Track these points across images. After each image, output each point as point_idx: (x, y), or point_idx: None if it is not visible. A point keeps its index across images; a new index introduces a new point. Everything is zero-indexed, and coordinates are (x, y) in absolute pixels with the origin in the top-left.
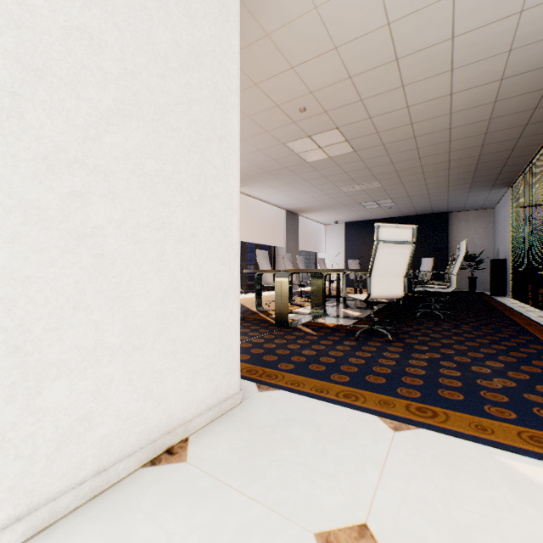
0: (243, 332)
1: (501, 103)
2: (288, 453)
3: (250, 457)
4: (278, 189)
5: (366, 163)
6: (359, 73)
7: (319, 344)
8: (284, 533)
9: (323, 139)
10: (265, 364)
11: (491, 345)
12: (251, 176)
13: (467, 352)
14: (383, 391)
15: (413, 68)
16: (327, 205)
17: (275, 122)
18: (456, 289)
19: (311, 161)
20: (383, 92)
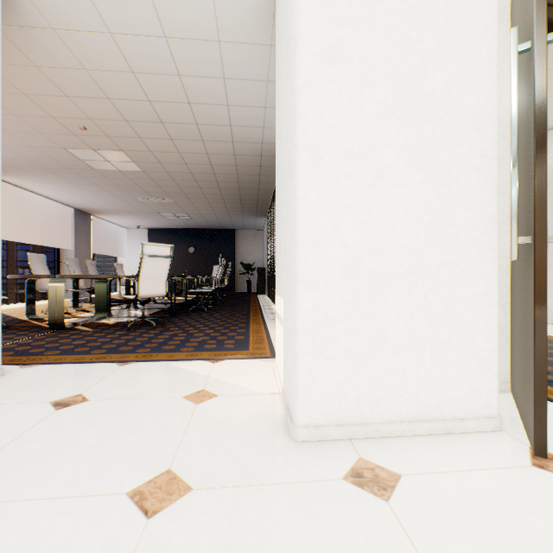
0: (7, 337)
1: (240, 167)
2: (42, 386)
3: (10, 393)
4: (62, 187)
5: (157, 182)
6: (134, 120)
7: (92, 336)
8: (31, 406)
9: (110, 155)
10: (31, 354)
11: (220, 323)
12: (21, 167)
13: (201, 328)
14: (127, 352)
15: (176, 131)
16: (125, 210)
17: (52, 129)
18: (240, 291)
19: (100, 170)
20: (157, 138)
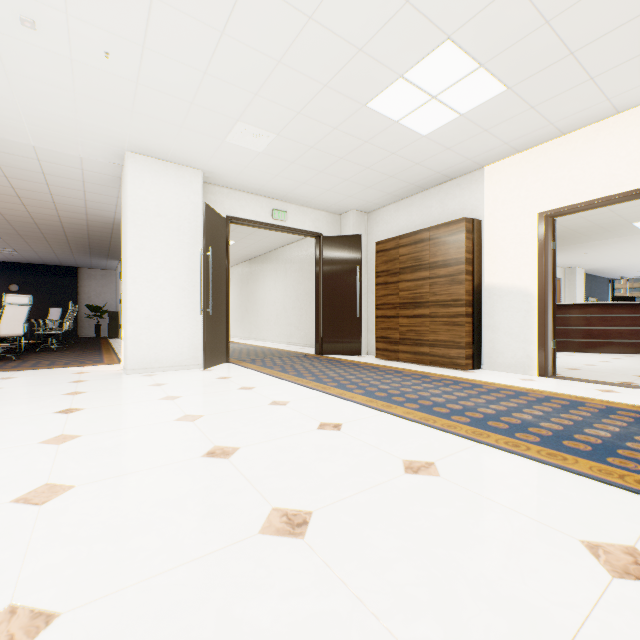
0: None
1: (92, 227)
2: None
3: None
4: None
5: None
6: None
7: None
8: None
9: None
10: None
11: (76, 355)
12: None
13: (60, 358)
14: (12, 368)
15: (32, 202)
16: None
17: None
18: (86, 336)
19: None
20: (9, 202)
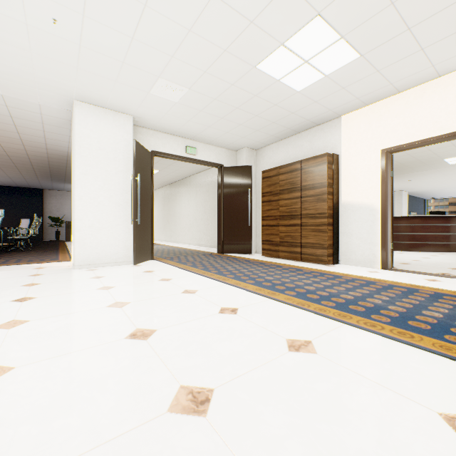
0: None
1: (52, 159)
2: None
3: None
4: None
5: None
6: None
7: None
8: None
9: None
10: None
11: (38, 254)
12: None
13: (26, 257)
14: None
15: (4, 139)
16: None
17: None
18: (49, 239)
19: None
20: None
